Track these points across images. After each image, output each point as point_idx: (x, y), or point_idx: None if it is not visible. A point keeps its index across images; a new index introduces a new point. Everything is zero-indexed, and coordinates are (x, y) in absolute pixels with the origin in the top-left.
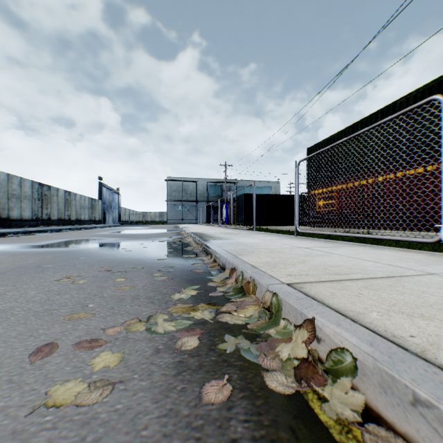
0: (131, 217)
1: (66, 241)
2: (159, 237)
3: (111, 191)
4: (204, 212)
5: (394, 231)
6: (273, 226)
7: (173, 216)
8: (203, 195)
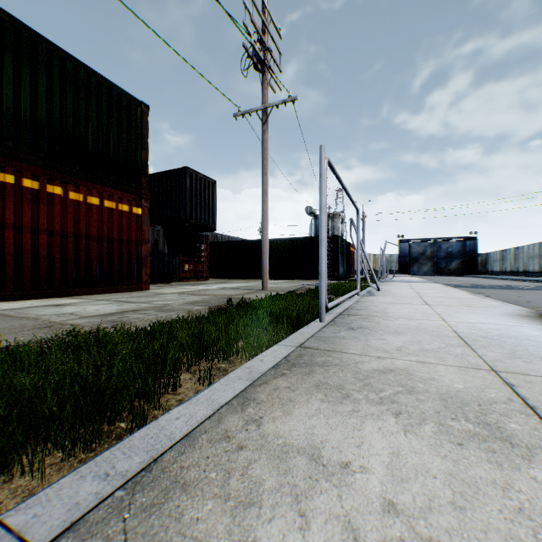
0: None
1: None
2: None
3: None
4: None
5: None
6: None
7: None
8: None
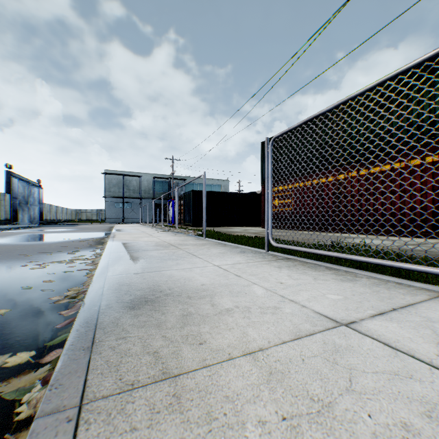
0: (59, 215)
1: None
2: (57, 251)
3: (27, 183)
4: (149, 210)
5: (361, 235)
6: (224, 227)
7: (112, 214)
8: (148, 192)
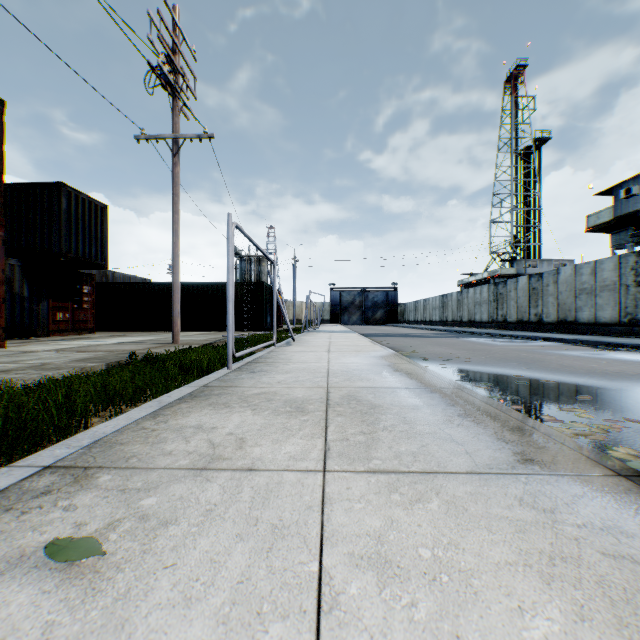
0: None
1: None
2: None
3: None
4: None
5: None
6: None
7: None
8: None
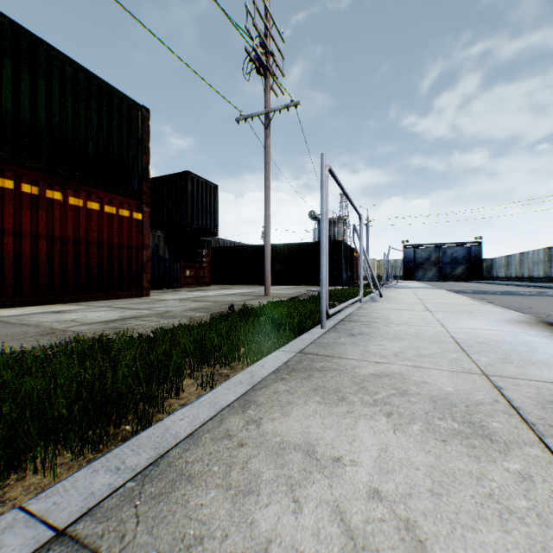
0: None
1: None
2: None
3: None
4: None
5: None
6: None
7: None
8: None
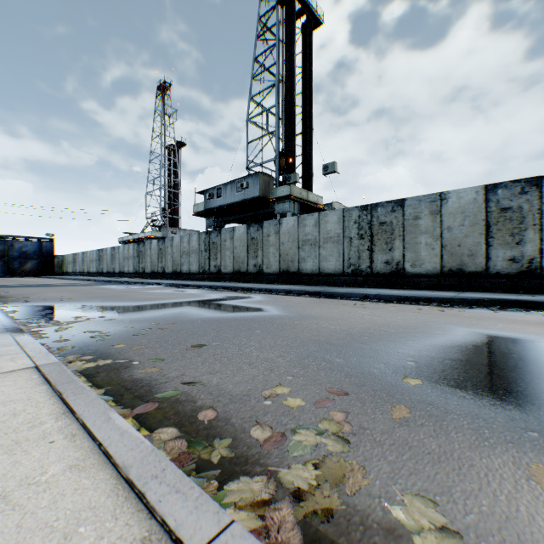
0: None
1: (227, 305)
2: (146, 332)
3: None
4: None
5: None
6: None
7: None
8: None
